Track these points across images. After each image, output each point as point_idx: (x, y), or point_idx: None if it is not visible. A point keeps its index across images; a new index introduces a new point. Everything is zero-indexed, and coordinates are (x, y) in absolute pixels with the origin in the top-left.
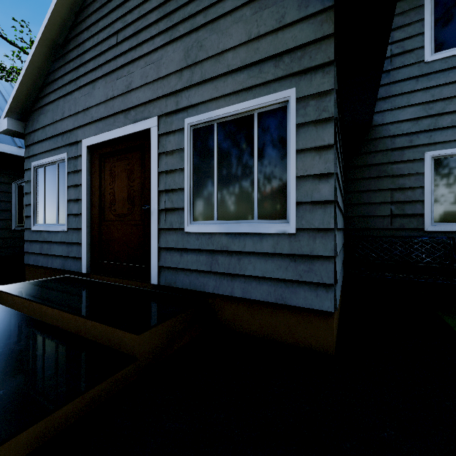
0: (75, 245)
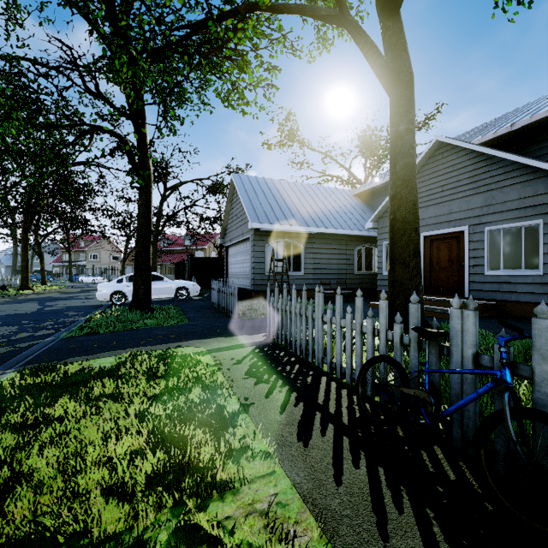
0: None
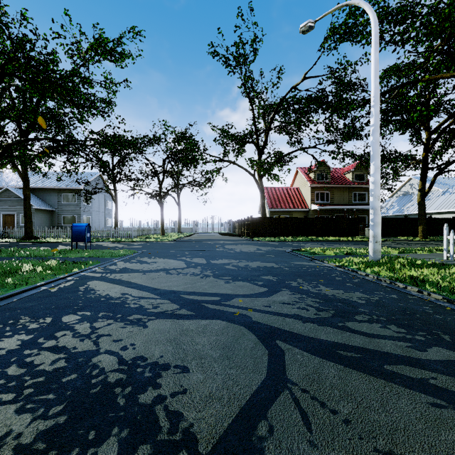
0: None
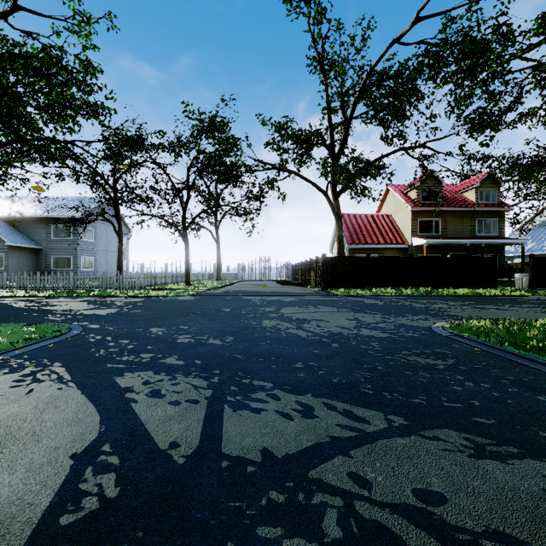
0: None
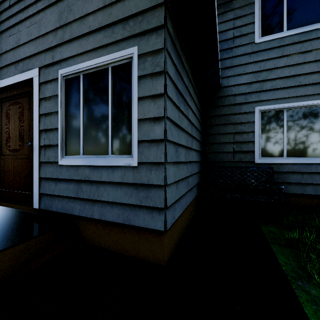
0: None
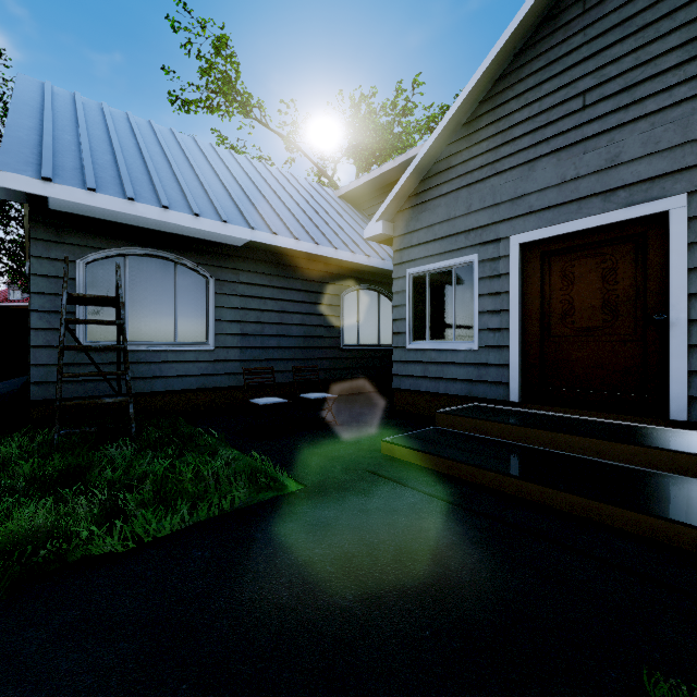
0: (494, 367)
